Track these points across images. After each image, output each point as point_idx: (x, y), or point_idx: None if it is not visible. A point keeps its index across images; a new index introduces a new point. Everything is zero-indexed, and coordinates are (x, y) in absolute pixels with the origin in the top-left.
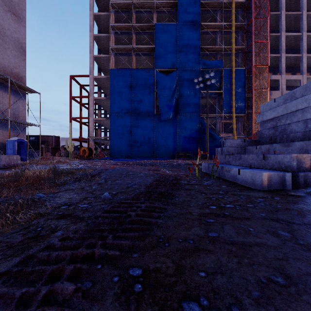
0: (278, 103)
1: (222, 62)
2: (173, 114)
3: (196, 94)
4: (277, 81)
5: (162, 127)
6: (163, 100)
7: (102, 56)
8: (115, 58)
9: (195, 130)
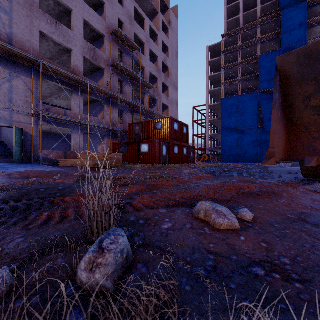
0: None
1: None
2: None
3: None
4: None
5: (265, 136)
6: (266, 115)
7: (215, 89)
8: (224, 88)
9: None
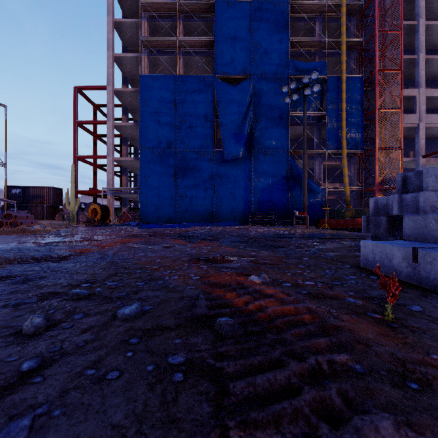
0: None
1: (325, 66)
2: (245, 151)
3: (282, 118)
4: (411, 99)
5: (226, 171)
6: (227, 128)
7: (128, 55)
8: (150, 60)
9: (281, 178)
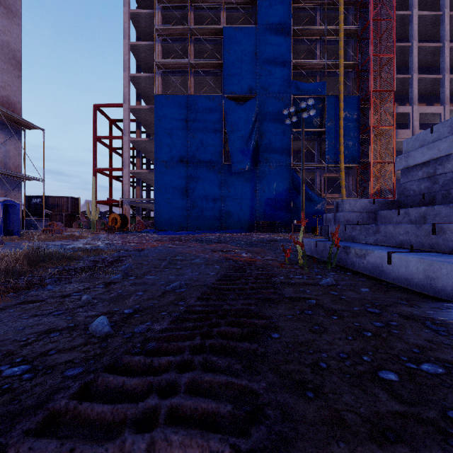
0: (438, 135)
1: (324, 86)
2: (251, 164)
3: (285, 134)
4: (406, 115)
5: (234, 183)
6: (235, 143)
7: (143, 75)
8: (163, 79)
9: (284, 189)
